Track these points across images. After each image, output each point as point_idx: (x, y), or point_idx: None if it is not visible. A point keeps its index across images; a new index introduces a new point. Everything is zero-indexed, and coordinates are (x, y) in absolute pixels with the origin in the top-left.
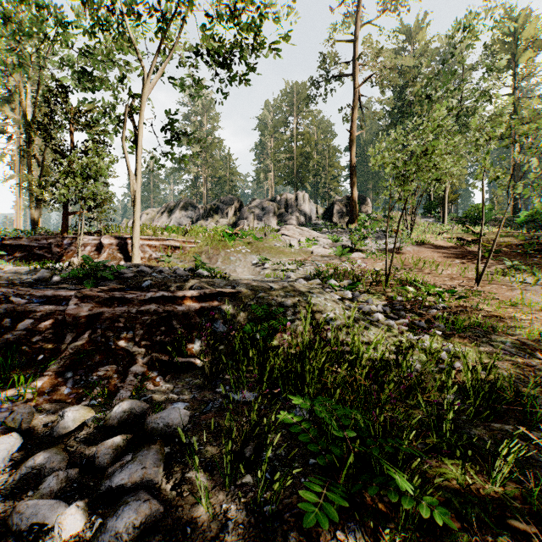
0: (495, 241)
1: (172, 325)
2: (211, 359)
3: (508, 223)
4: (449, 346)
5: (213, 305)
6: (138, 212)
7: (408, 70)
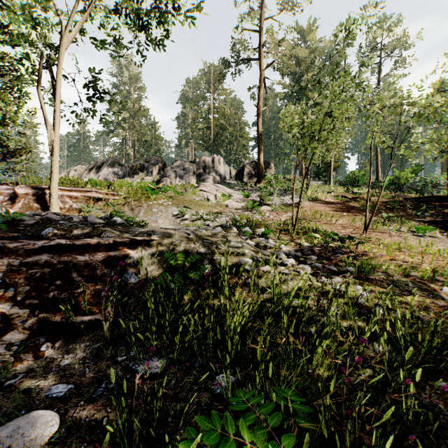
0: (380, 196)
1: (71, 278)
2: (111, 320)
3: (375, 186)
4: (361, 289)
5: (124, 254)
6: (56, 162)
7: (304, 60)
